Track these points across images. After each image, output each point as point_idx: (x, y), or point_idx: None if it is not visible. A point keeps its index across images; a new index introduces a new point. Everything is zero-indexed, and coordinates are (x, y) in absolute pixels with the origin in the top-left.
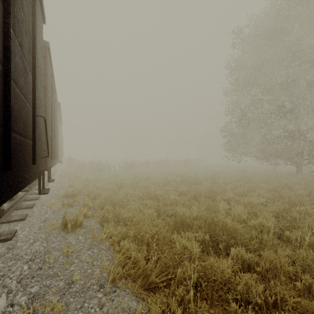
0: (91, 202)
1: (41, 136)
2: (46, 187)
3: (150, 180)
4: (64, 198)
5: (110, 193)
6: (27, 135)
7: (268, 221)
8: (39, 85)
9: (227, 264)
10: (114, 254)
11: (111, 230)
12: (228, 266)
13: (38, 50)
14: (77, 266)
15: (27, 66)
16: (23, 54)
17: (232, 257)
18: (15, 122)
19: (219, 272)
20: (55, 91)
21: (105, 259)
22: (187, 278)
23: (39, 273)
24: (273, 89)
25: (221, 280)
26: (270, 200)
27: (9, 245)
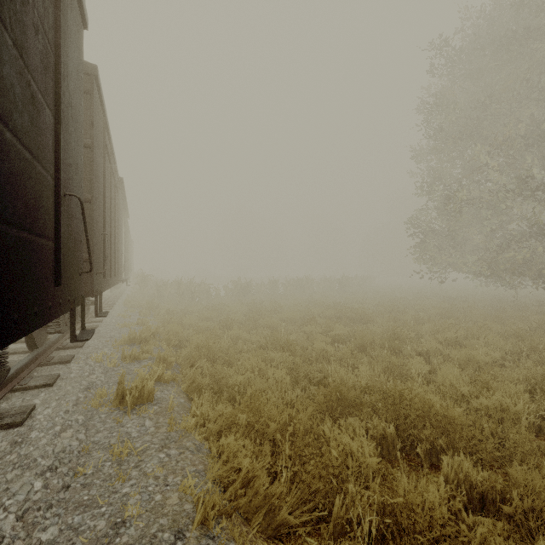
0: (172, 354)
1: (79, 234)
2: (98, 324)
3: (279, 314)
4: (126, 345)
5: (206, 337)
6: (38, 230)
7: (516, 401)
8: (73, 139)
9: (438, 494)
10: (209, 460)
11: (205, 410)
12: (440, 497)
13: (70, 73)
14: (136, 486)
15: (40, 96)
16: (26, 67)
17: (445, 476)
18: (1, 200)
19: (426, 518)
20: (113, 158)
21: (191, 471)
22: (356, 527)
23: (64, 496)
24: (511, 144)
25: (430, 538)
26: (509, 356)
27: (15, 435)
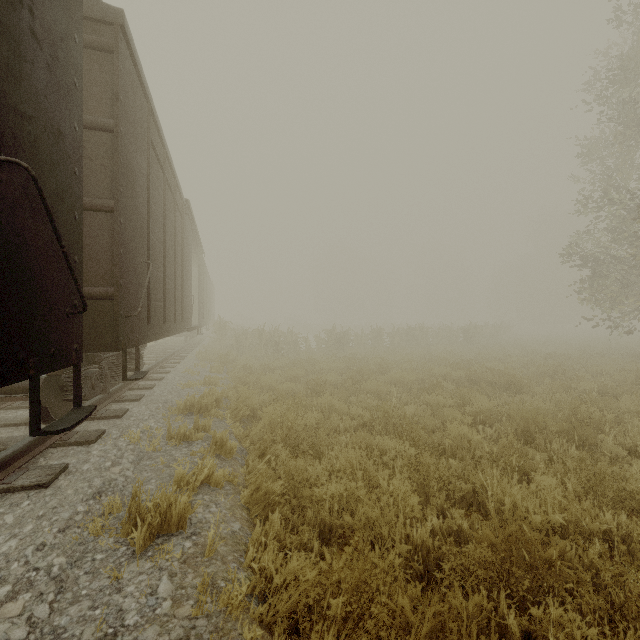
0: (239, 431)
1: (68, 249)
2: (155, 383)
3: (388, 374)
4: (181, 415)
5: (287, 408)
6: None
7: None
8: (41, 78)
9: None
10: None
11: (270, 560)
12: None
13: None
14: None
15: None
16: None
17: None
18: None
19: None
20: (172, 170)
21: None
22: None
23: None
24: None
25: None
26: None
27: None
